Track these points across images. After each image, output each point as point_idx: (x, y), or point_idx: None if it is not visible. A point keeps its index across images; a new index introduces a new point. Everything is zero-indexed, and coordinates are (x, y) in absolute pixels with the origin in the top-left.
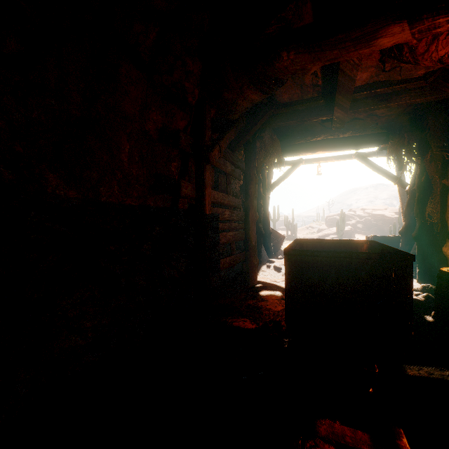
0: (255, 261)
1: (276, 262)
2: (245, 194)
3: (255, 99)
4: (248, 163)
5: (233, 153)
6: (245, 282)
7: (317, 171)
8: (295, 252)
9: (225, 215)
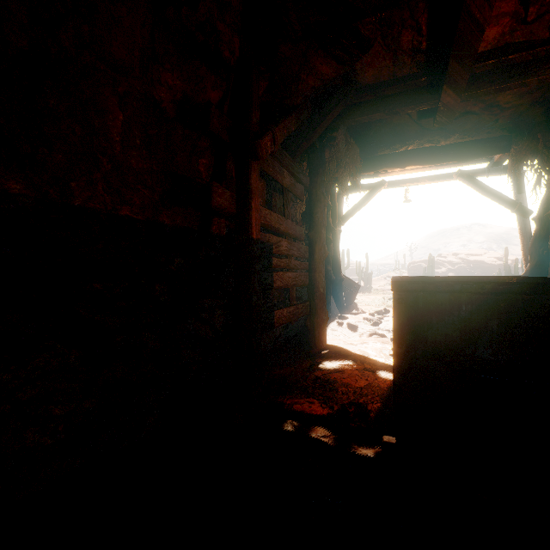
0: (323, 315)
1: (349, 318)
2: (310, 221)
3: (326, 74)
4: (314, 178)
5: (292, 160)
6: (310, 344)
7: (404, 197)
8: (415, 286)
9: (281, 246)
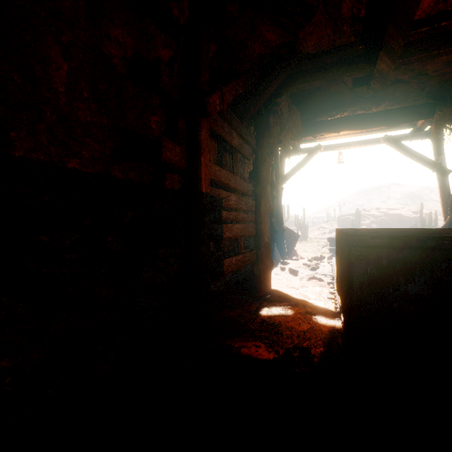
0: (268, 262)
1: (291, 264)
2: (256, 179)
3: (272, 41)
4: (260, 140)
5: (241, 123)
6: (256, 288)
7: (338, 159)
8: (378, 241)
9: (231, 200)
